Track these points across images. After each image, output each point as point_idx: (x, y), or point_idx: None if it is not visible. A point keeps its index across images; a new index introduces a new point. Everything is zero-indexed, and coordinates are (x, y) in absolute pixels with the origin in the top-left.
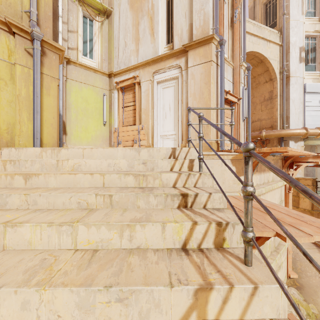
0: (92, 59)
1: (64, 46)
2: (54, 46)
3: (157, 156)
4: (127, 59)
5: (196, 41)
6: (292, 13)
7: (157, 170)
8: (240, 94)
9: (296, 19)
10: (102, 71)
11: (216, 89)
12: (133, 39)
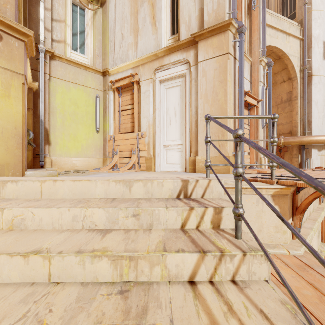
0: (84, 54)
1: (47, 38)
2: (15, 28)
3: (158, 193)
4: (124, 54)
5: (208, 29)
6: (315, 2)
7: (159, 227)
8: (259, 95)
9: (319, 9)
10: (94, 68)
11: (234, 89)
12: (131, 30)
